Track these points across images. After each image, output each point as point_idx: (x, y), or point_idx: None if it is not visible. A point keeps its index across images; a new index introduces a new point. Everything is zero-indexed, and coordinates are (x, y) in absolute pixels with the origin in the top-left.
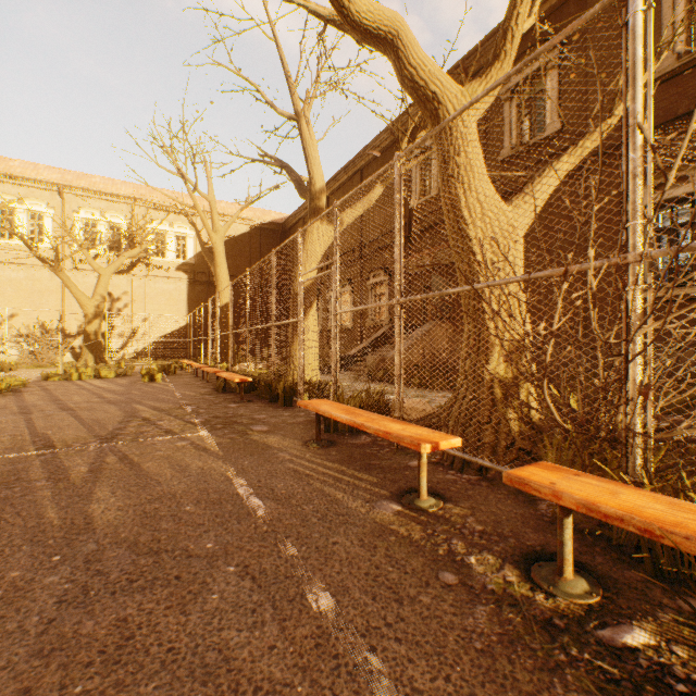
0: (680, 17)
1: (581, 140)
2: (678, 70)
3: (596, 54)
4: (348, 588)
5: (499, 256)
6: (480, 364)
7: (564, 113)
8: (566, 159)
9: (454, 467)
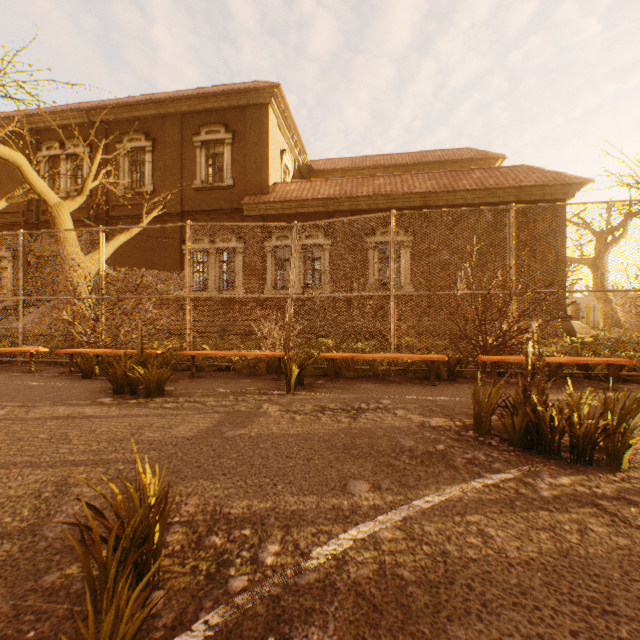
0: (204, 164)
1: (131, 229)
2: (202, 188)
3: (171, 159)
4: (4, 380)
5: (82, 280)
6: (69, 327)
7: (156, 182)
8: (124, 235)
9: (51, 366)
